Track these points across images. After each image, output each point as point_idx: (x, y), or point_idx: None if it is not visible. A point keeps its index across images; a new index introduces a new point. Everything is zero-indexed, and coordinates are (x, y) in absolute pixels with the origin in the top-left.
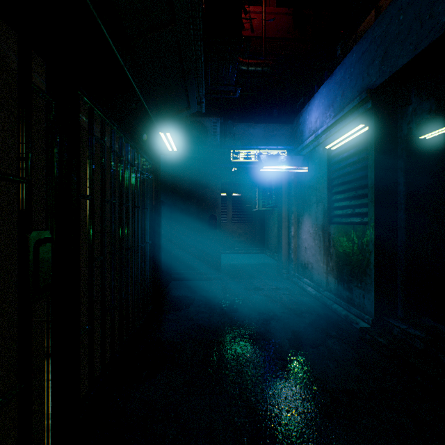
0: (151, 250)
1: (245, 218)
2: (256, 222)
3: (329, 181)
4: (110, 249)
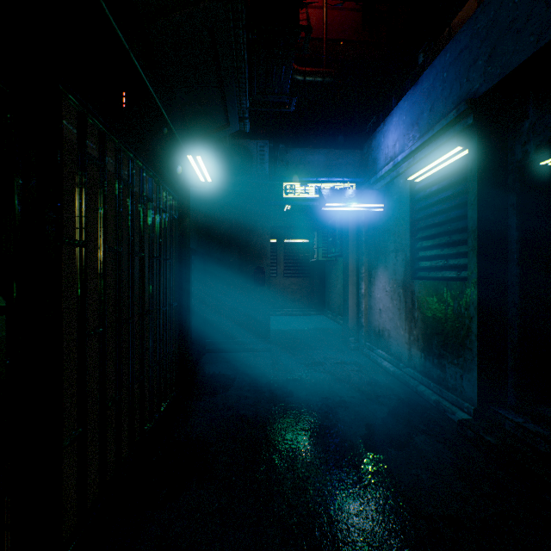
0: (177, 315)
1: (300, 271)
2: (315, 275)
3: (413, 222)
4: (115, 316)
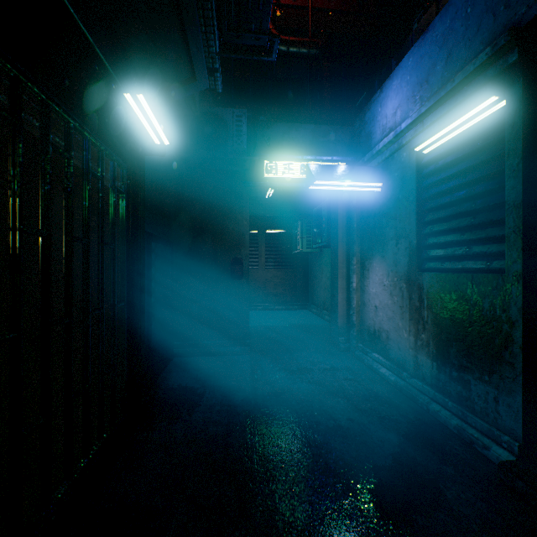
0: (125, 317)
1: (282, 263)
2: (298, 268)
3: (420, 203)
4: None
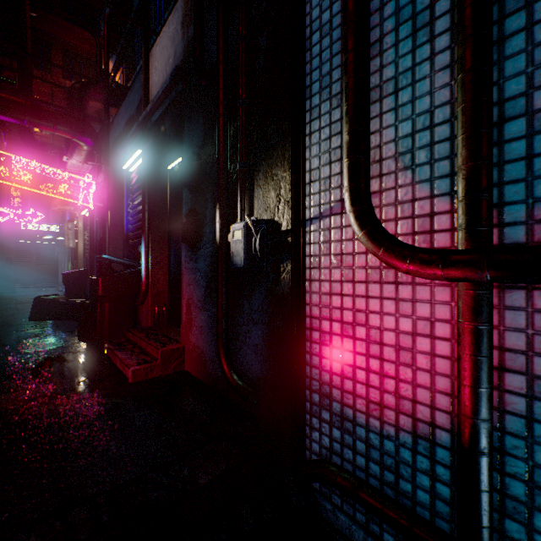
0: None
1: (50, 261)
2: None
3: None
4: None
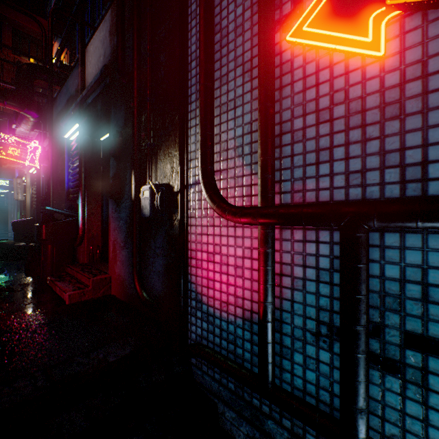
0: None
1: (0, 211)
2: None
3: None
4: None
